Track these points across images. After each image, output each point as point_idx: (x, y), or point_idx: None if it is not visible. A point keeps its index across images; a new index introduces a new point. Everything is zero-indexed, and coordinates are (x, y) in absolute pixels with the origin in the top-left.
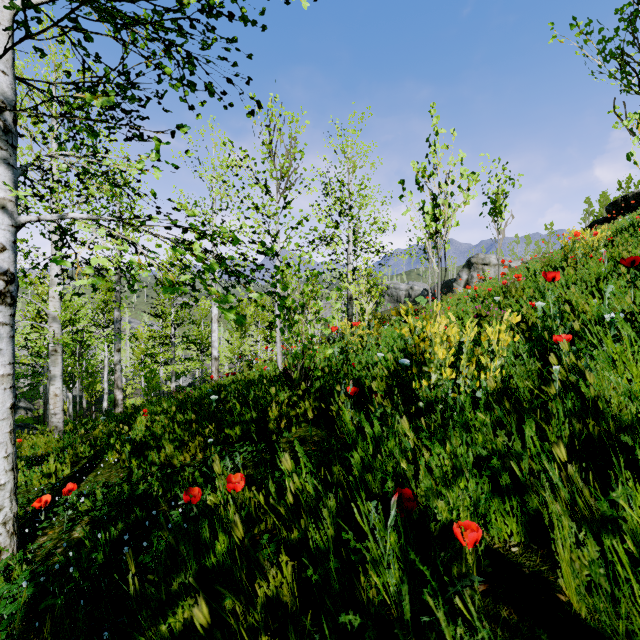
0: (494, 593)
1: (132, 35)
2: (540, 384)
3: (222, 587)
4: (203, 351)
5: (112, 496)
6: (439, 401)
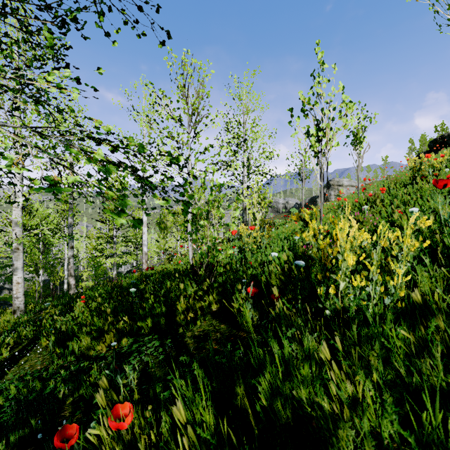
0: None
1: None
2: (443, 289)
3: None
4: (138, 247)
5: (28, 389)
6: (355, 315)
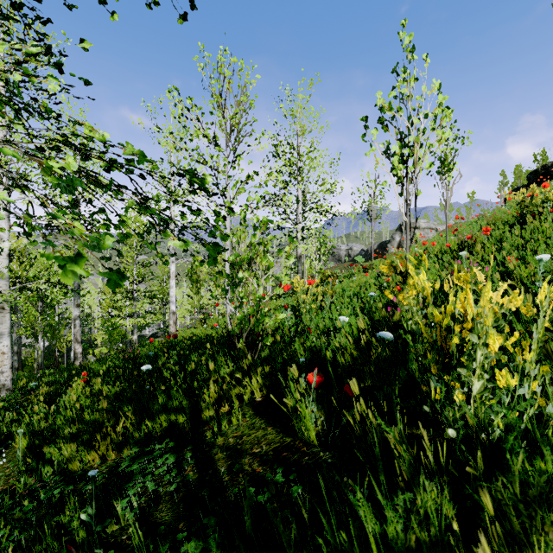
0: None
1: None
2: None
3: None
4: (165, 305)
5: None
6: (520, 454)
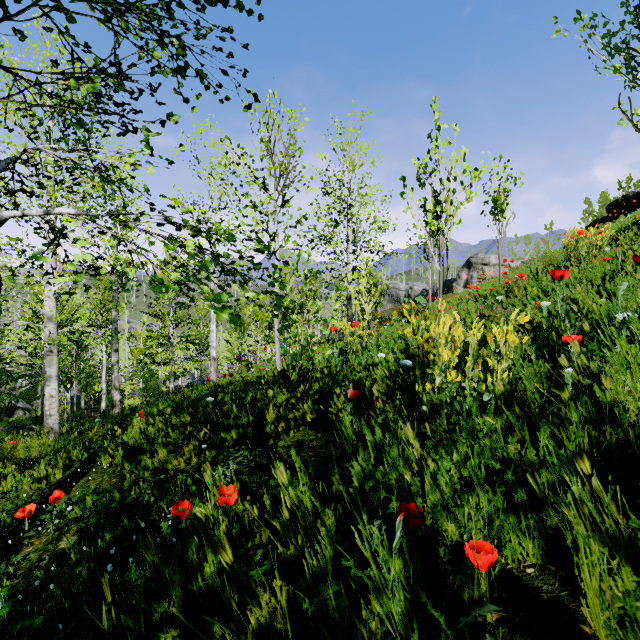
0: (510, 622)
1: (123, 24)
2: (549, 387)
3: (209, 616)
4: (202, 351)
5: (103, 503)
6: (444, 406)
